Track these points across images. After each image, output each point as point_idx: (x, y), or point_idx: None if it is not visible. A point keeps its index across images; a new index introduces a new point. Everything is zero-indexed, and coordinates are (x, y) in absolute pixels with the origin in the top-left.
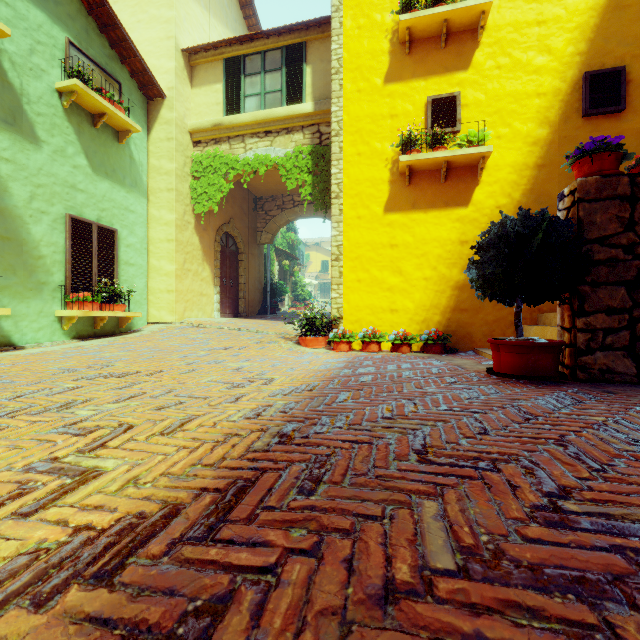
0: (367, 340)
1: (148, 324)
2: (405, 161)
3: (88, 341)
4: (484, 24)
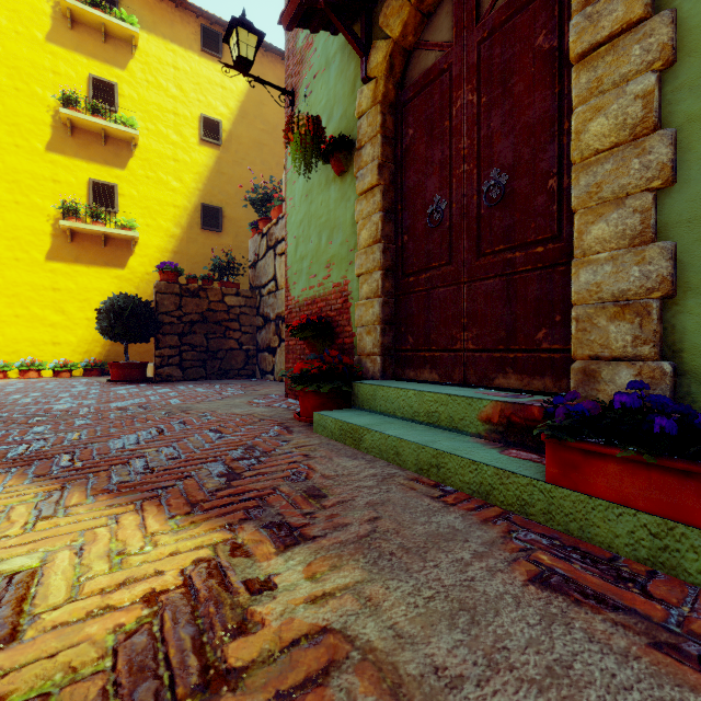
0: (25, 368)
1: None
2: (66, 225)
3: None
4: (137, 143)
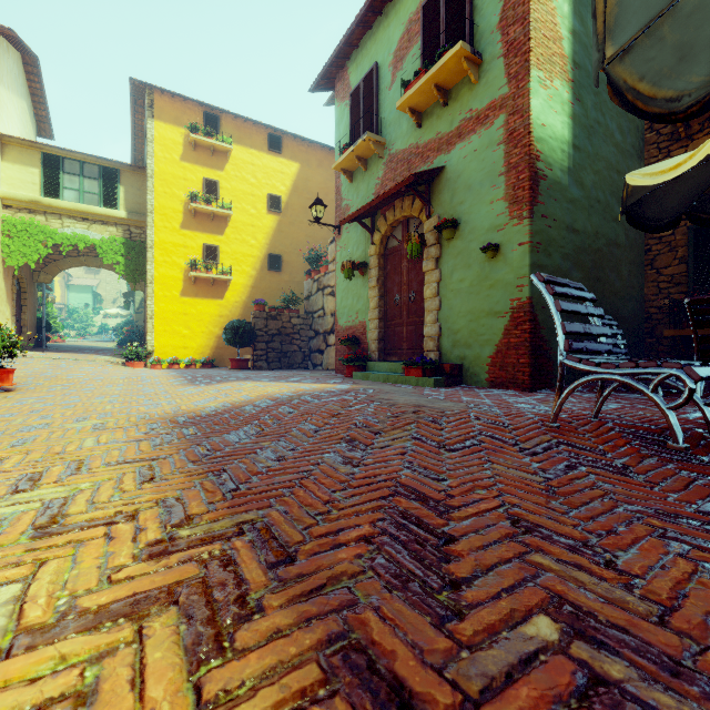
0: (173, 363)
1: None
2: (193, 275)
3: None
4: (230, 218)
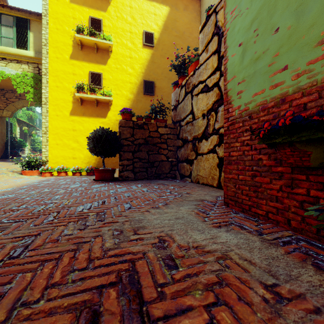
0: (59, 171)
1: None
2: (78, 96)
3: None
4: (112, 50)
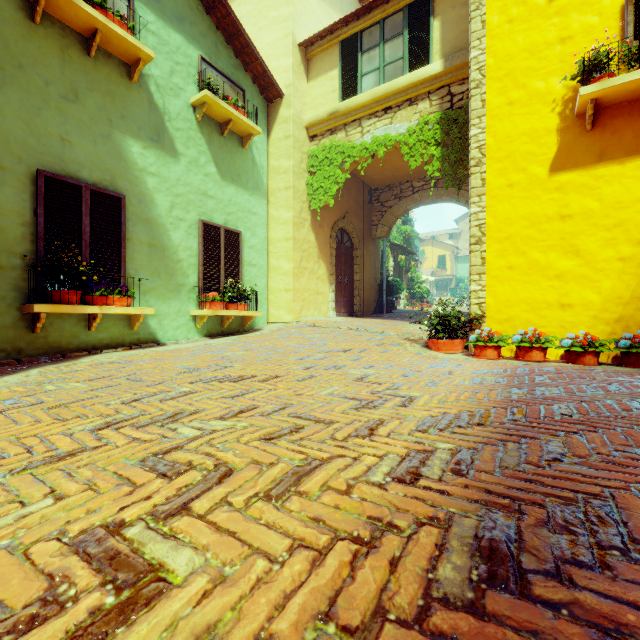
0: (526, 345)
1: (268, 323)
2: (589, 93)
3: (216, 339)
4: None
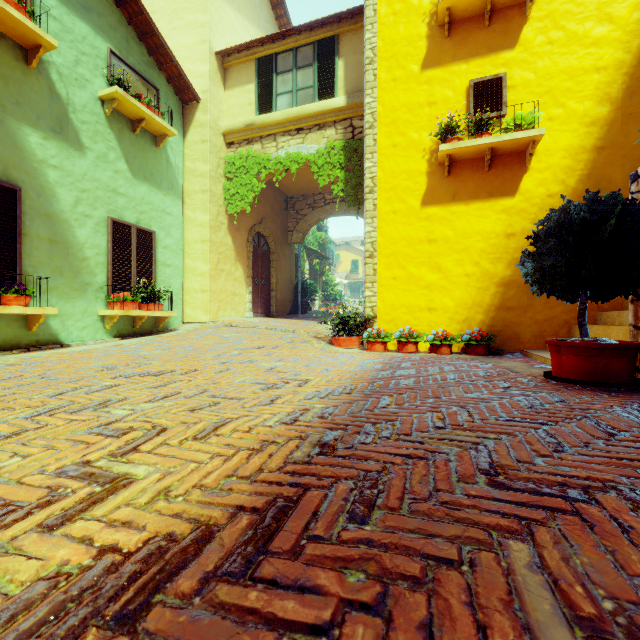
0: (403, 340)
1: (184, 323)
2: (445, 150)
3: (128, 340)
4: None
